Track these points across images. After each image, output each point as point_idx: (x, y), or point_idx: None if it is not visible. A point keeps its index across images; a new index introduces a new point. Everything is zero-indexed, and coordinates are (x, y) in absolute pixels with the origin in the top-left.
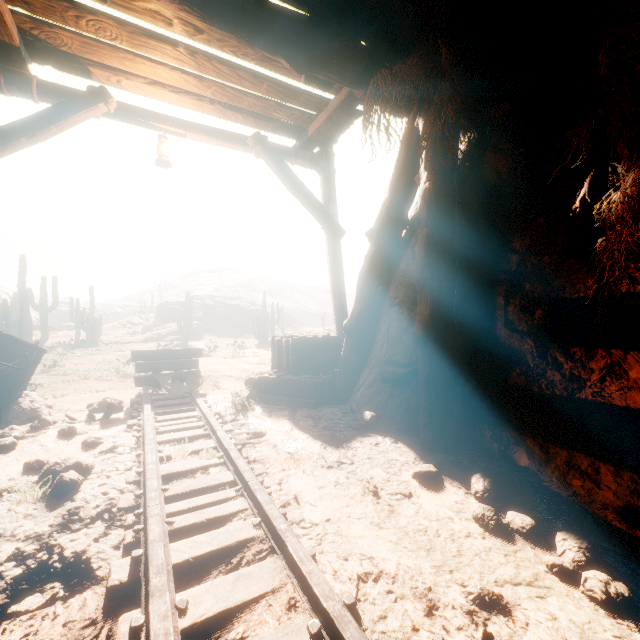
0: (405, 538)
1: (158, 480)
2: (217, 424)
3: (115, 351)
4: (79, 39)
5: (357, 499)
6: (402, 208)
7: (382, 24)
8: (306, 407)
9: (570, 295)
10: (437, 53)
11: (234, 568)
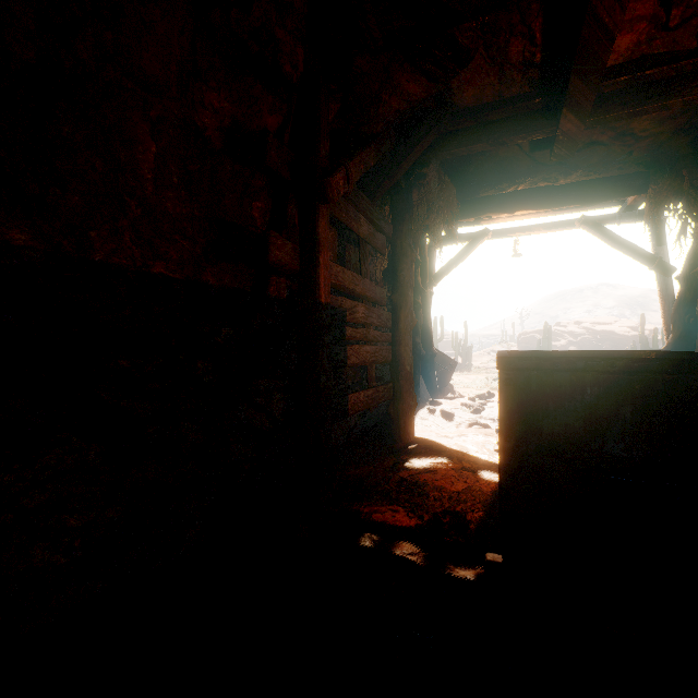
0: None
1: None
2: None
3: (483, 373)
4: None
5: None
6: None
7: (645, 165)
8: None
9: None
10: (682, 179)
11: None
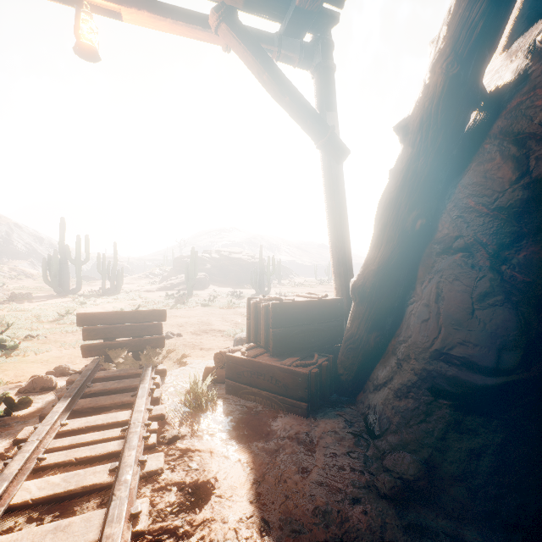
0: None
1: None
2: (129, 464)
3: (129, 299)
4: None
5: None
6: (476, 61)
7: None
8: (292, 411)
9: None
10: None
11: None
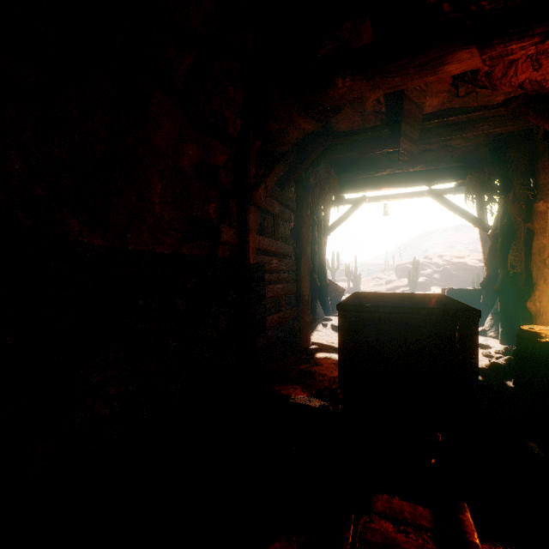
0: None
1: None
2: None
3: None
4: None
5: None
6: None
7: (463, 162)
8: None
9: None
10: (484, 174)
11: None
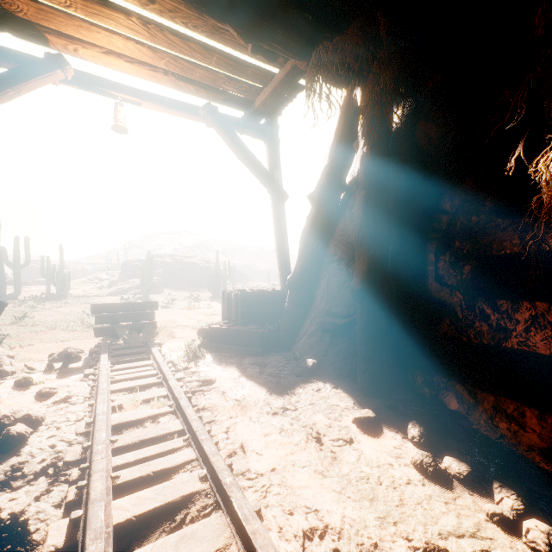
0: (348, 487)
1: (108, 431)
2: (169, 373)
3: (82, 304)
4: (34, 5)
5: (301, 446)
6: (341, 173)
7: None
8: (253, 355)
9: (497, 252)
10: (376, 24)
11: (178, 526)
